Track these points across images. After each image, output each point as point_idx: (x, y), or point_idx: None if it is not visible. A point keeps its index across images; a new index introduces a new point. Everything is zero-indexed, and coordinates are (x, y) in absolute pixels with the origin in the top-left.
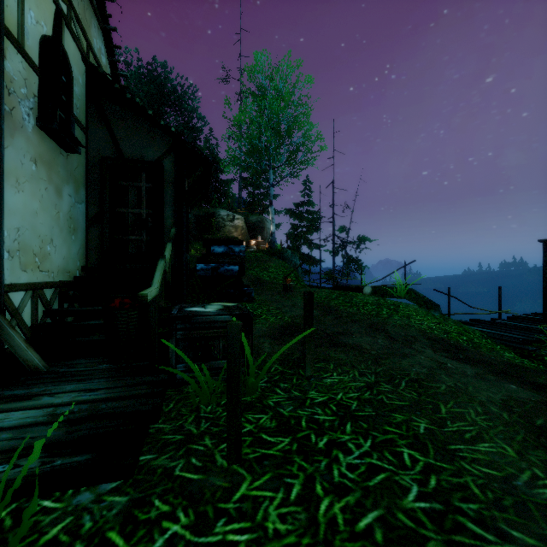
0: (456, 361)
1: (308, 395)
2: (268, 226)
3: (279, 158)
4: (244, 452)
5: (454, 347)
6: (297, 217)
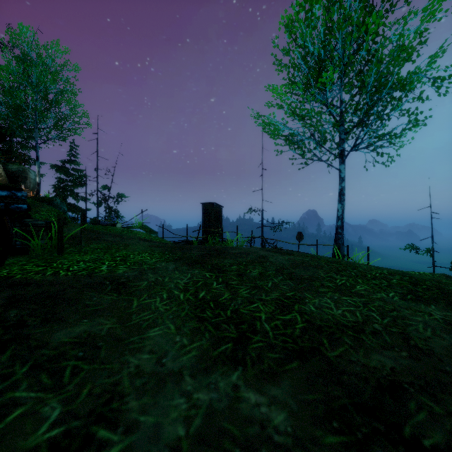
0: (145, 242)
1: (84, 248)
2: (32, 176)
3: (46, 120)
4: (63, 254)
5: (149, 240)
6: (64, 172)
